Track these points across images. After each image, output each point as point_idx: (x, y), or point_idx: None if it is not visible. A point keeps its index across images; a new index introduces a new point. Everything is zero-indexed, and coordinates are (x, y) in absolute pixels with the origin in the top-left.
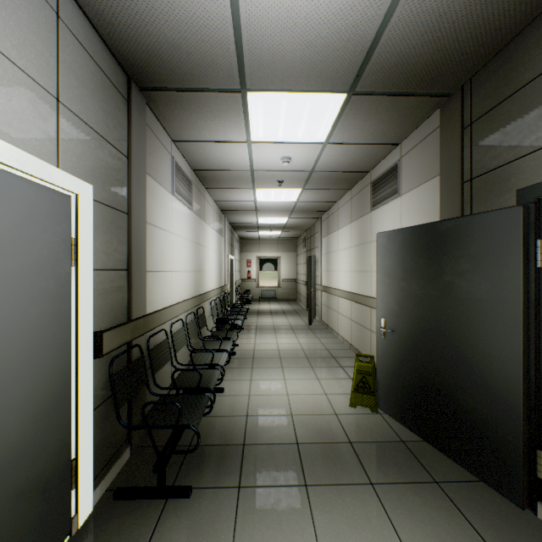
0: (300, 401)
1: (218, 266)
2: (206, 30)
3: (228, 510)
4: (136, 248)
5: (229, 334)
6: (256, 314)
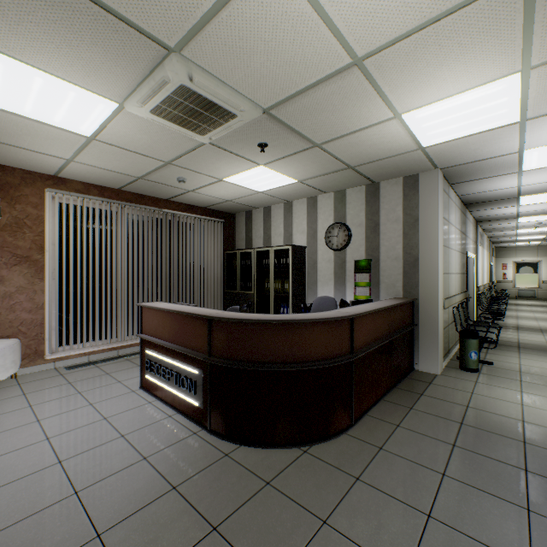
0: (544, 326)
1: (486, 271)
2: (507, 216)
3: (514, 330)
4: (477, 267)
5: (501, 304)
6: (513, 305)
